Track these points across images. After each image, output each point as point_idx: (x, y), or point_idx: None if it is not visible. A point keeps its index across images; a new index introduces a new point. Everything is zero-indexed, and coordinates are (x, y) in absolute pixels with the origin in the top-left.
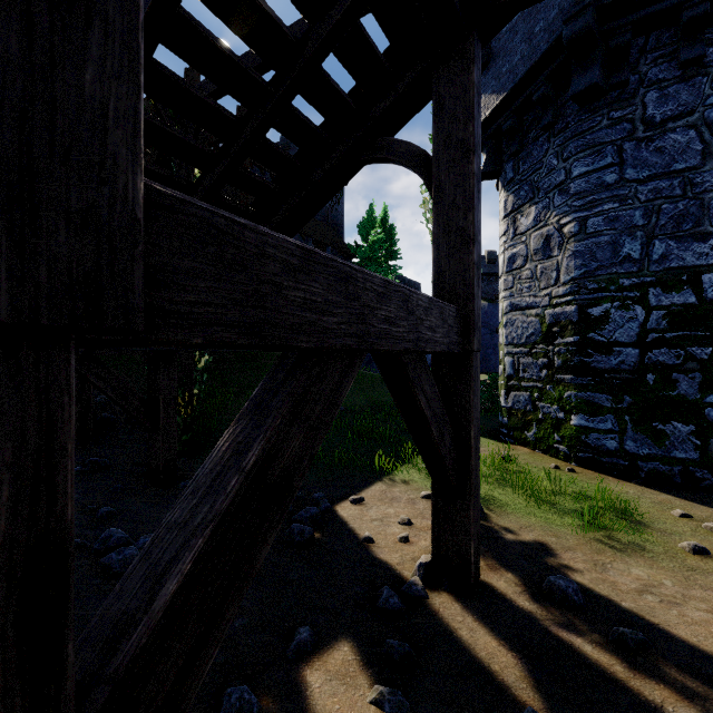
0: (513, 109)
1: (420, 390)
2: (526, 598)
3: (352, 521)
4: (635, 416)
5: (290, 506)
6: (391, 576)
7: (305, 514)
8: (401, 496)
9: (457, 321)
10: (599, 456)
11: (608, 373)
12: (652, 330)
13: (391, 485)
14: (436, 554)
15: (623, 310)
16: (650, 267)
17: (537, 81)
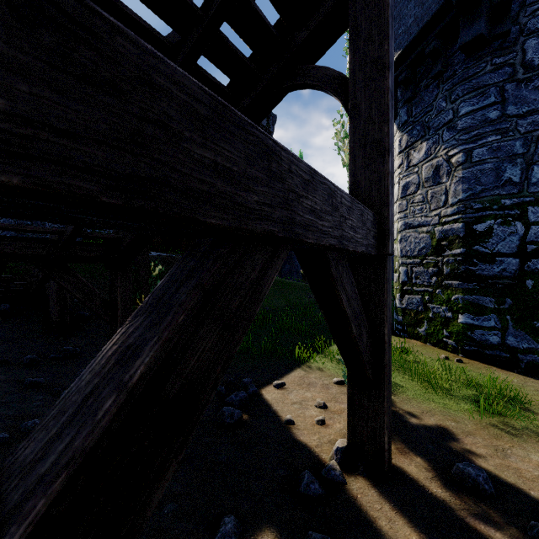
0: (407, 63)
1: (342, 288)
2: (438, 485)
3: (275, 404)
4: (516, 315)
5: (197, 425)
6: (311, 459)
7: (235, 397)
8: (316, 381)
9: (373, 225)
10: (484, 349)
11: (492, 279)
12: (531, 242)
13: (308, 371)
14: (351, 439)
15: (505, 225)
16: (529, 189)
17: (429, 38)
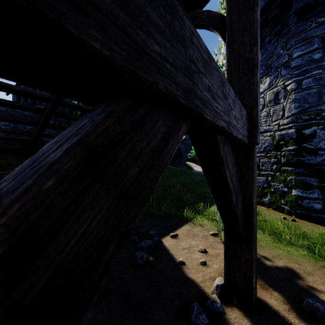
0: None
1: (226, 167)
2: (294, 316)
3: (171, 249)
4: None
5: None
6: (198, 292)
7: (144, 244)
8: (199, 233)
9: (246, 121)
10: (310, 212)
11: (315, 166)
12: None
13: (192, 226)
14: (227, 279)
15: (324, 130)
16: None
17: (271, 8)
